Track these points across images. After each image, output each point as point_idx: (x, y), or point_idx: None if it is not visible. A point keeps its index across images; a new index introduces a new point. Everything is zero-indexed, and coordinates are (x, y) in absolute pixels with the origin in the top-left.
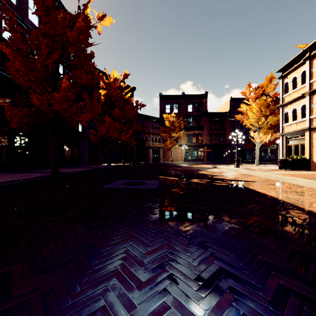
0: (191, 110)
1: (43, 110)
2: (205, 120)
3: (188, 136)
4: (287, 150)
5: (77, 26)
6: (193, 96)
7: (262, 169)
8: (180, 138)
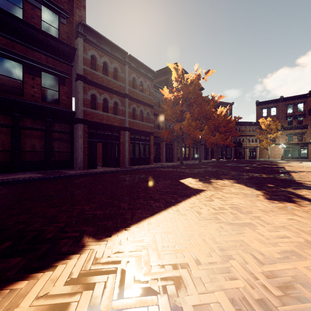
0: (291, 111)
1: (199, 138)
2: (309, 119)
3: (288, 135)
4: None
5: (210, 104)
6: (294, 97)
7: None
8: (278, 138)
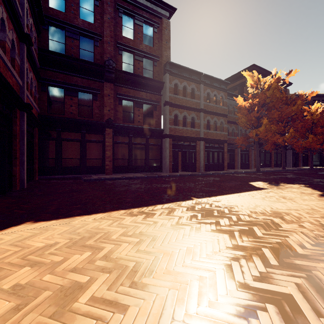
0: None
1: (282, 143)
2: None
3: None
4: None
5: (297, 104)
6: None
7: None
8: None
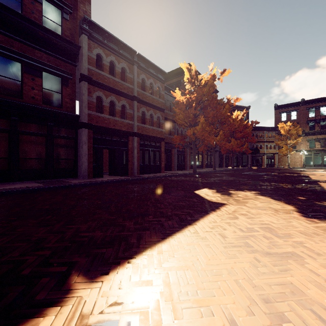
0: (313, 115)
1: (213, 145)
2: None
3: (310, 141)
4: None
5: (225, 108)
6: (316, 99)
7: None
8: (299, 144)
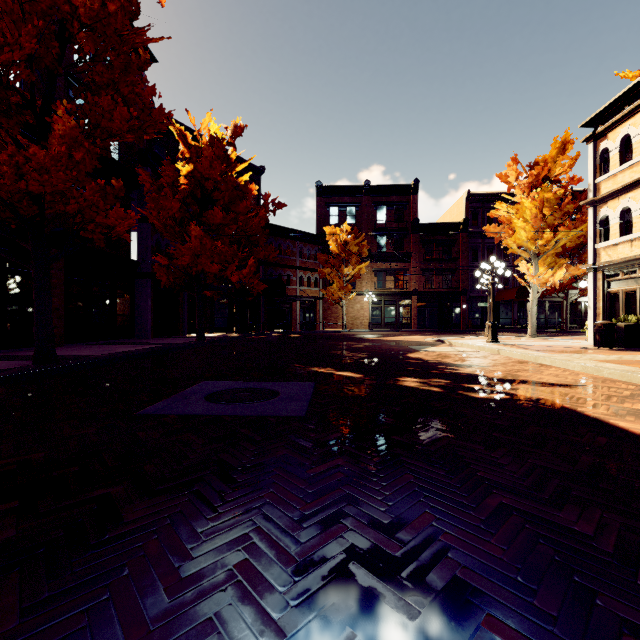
0: (384, 219)
1: None
2: (414, 240)
3: (378, 274)
4: (606, 304)
5: None
6: (389, 188)
7: (554, 346)
8: (360, 279)
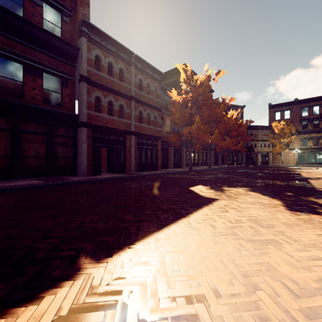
0: (306, 114)
1: (209, 143)
2: None
3: (303, 140)
4: None
5: (220, 107)
6: (309, 99)
7: None
8: (292, 143)
